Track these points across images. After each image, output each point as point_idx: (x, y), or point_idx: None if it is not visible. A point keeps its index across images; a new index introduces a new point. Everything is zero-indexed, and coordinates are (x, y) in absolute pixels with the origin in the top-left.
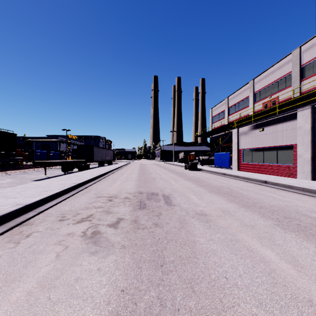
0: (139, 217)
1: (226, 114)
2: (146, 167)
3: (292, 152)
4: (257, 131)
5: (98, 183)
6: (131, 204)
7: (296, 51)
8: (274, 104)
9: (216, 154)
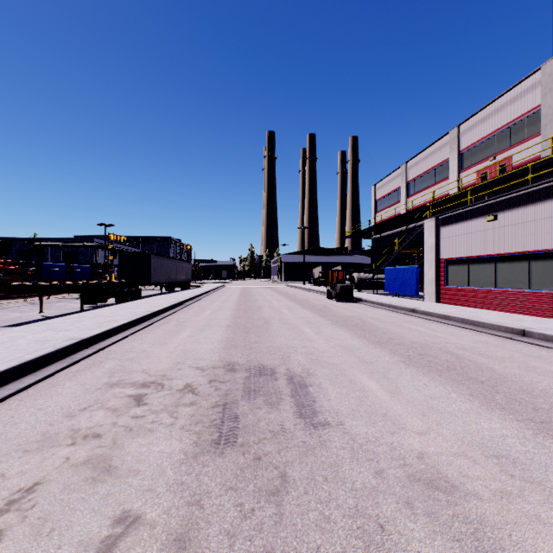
0: (204, 511)
1: (403, 194)
2: (252, 295)
3: None
4: (481, 222)
5: (138, 336)
6: (193, 417)
7: (551, 64)
8: (501, 173)
9: (389, 269)
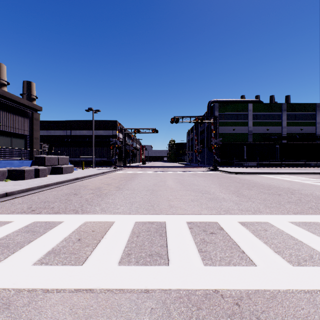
0: None
1: None
2: None
3: None
4: None
5: None
6: None
7: None
8: None
9: None
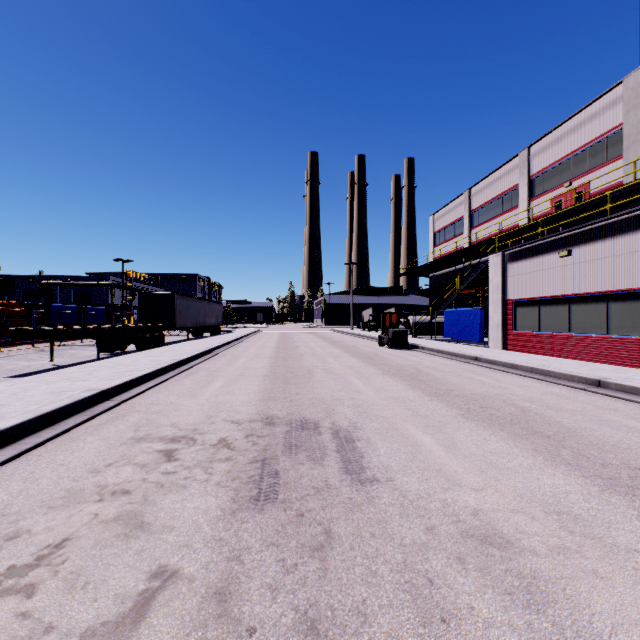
0: (245, 566)
1: (465, 225)
2: (292, 341)
3: None
4: (553, 257)
5: (164, 387)
6: (229, 473)
7: (635, 77)
8: (578, 201)
9: (449, 311)
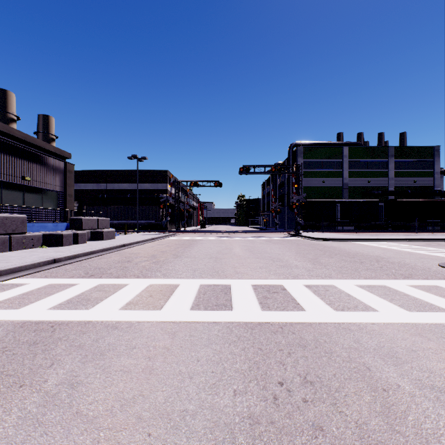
0: None
1: None
2: None
3: None
4: None
5: None
6: None
7: None
8: None
9: None
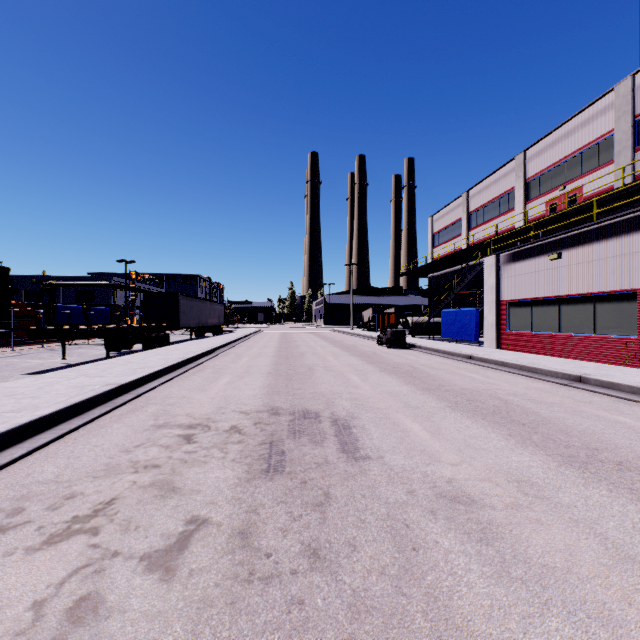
0: (261, 516)
1: (464, 227)
2: (293, 340)
3: (633, 308)
4: (544, 260)
5: (175, 383)
6: (242, 452)
7: (626, 85)
8: (572, 204)
9: (446, 312)
